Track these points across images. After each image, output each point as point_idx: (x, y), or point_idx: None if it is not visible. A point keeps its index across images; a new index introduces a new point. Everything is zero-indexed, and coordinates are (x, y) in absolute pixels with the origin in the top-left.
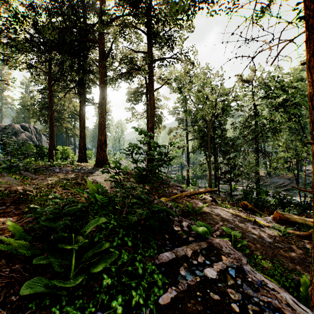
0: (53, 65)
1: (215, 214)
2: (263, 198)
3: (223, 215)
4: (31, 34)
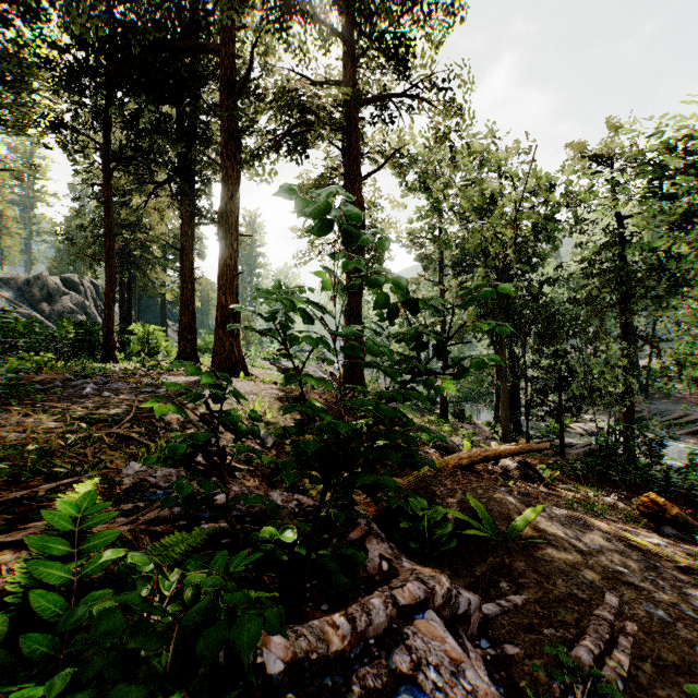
0: (117, 126)
1: (572, 549)
2: (665, 466)
3: (600, 550)
4: (57, 43)
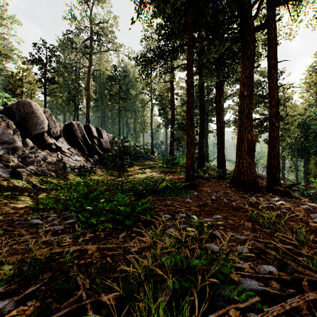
0: None
1: None
2: None
3: None
4: None
